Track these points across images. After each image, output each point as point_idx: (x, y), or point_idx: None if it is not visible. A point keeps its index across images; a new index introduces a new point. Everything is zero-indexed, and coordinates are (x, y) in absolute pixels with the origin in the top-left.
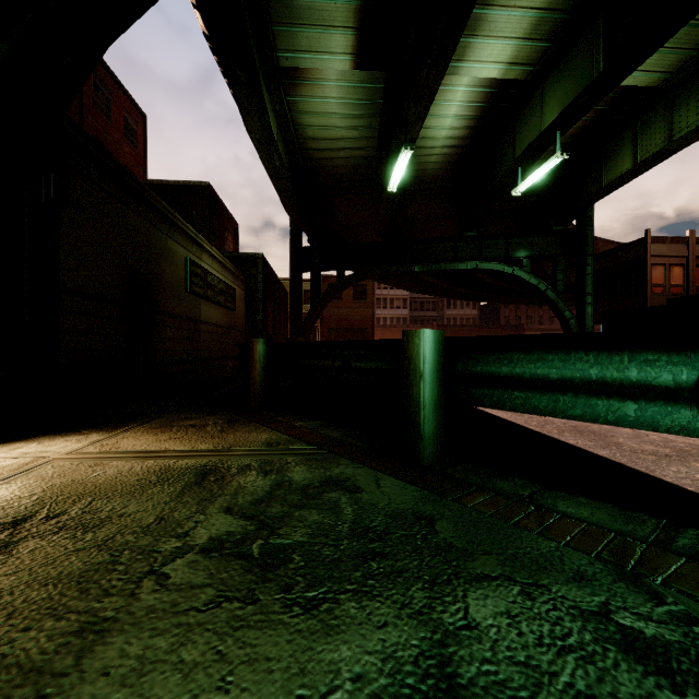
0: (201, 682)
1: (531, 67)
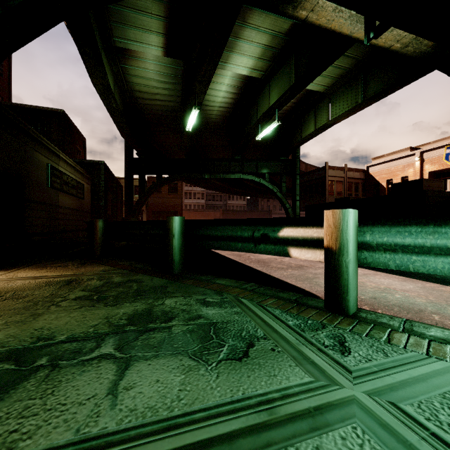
0: (77, 318)
1: (263, 72)
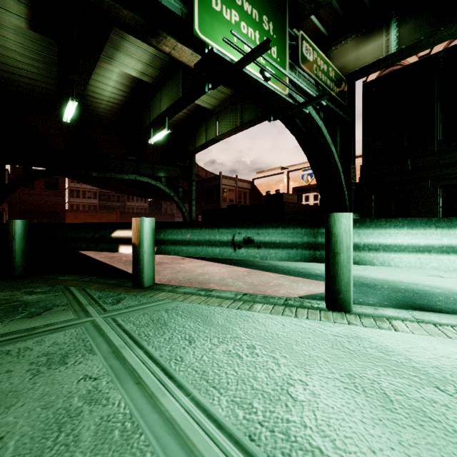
0: None
1: (154, 78)
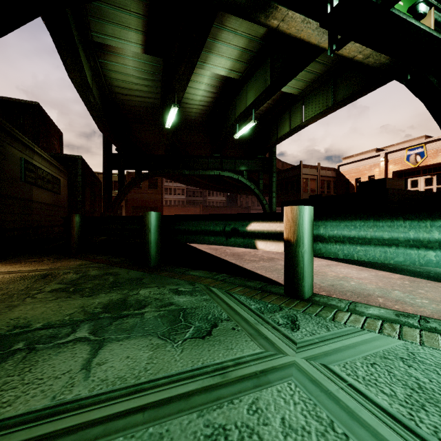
0: (53, 308)
1: (241, 73)
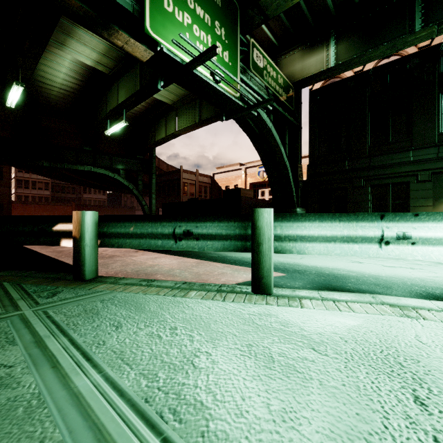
0: None
1: (110, 69)
